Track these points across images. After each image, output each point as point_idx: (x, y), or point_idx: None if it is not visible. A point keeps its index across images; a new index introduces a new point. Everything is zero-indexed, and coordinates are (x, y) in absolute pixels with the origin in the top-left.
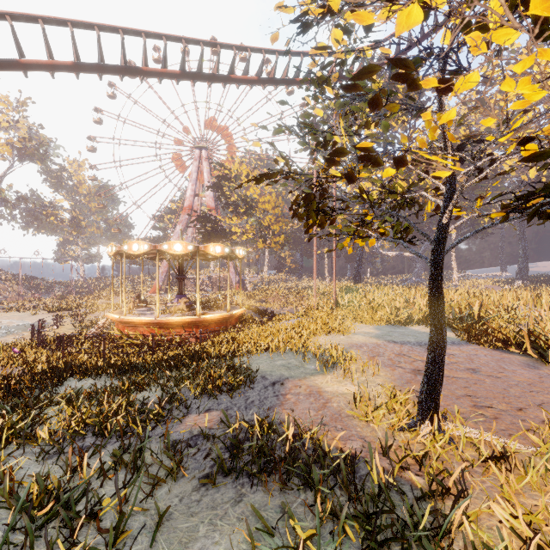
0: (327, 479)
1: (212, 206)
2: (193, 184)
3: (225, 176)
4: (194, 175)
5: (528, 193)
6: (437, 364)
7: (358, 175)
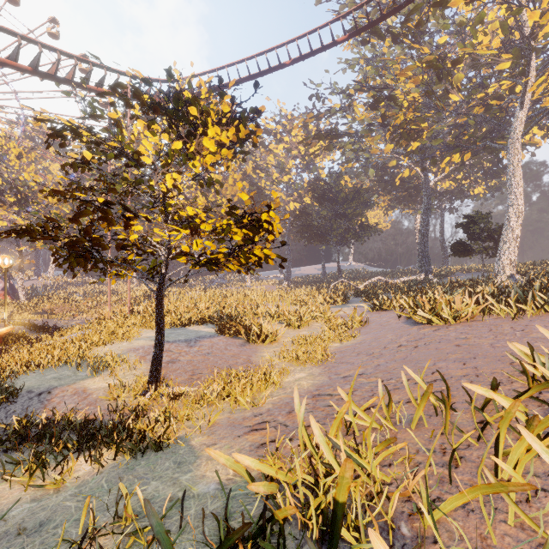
0: (62, 428)
1: None
2: None
3: None
4: None
5: (220, 253)
6: (158, 355)
7: (91, 256)
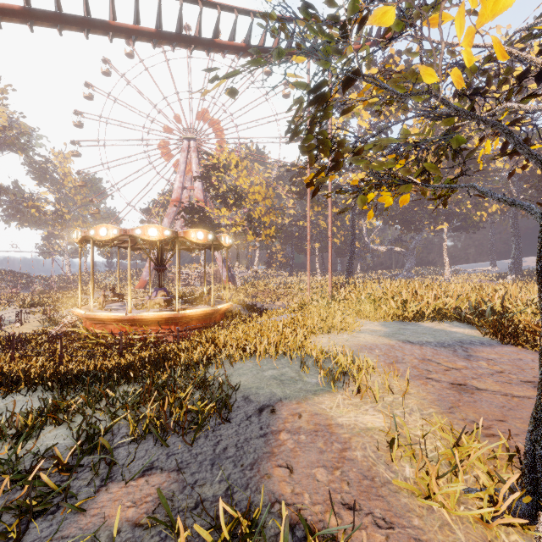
0: None
1: (201, 199)
2: (181, 175)
3: (213, 166)
4: (182, 167)
5: None
6: None
7: None
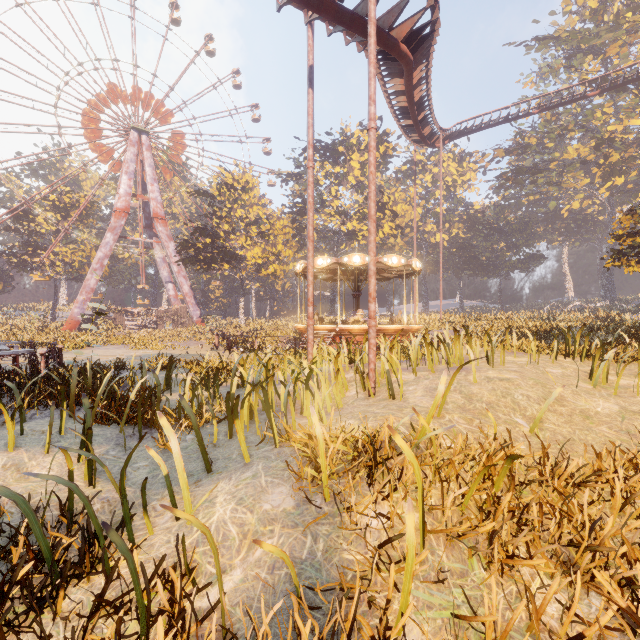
0: None
1: (162, 215)
2: (131, 178)
3: (232, 186)
4: (132, 166)
5: None
6: None
7: None
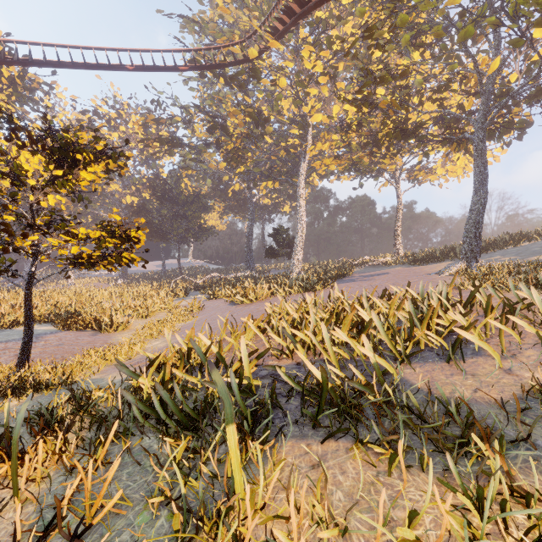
0: None
1: None
2: None
3: None
4: None
5: (81, 253)
6: (29, 340)
7: None
